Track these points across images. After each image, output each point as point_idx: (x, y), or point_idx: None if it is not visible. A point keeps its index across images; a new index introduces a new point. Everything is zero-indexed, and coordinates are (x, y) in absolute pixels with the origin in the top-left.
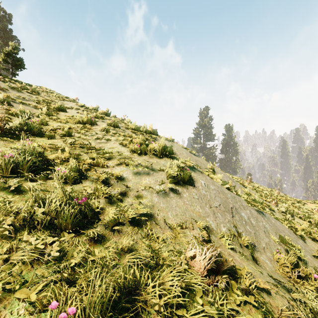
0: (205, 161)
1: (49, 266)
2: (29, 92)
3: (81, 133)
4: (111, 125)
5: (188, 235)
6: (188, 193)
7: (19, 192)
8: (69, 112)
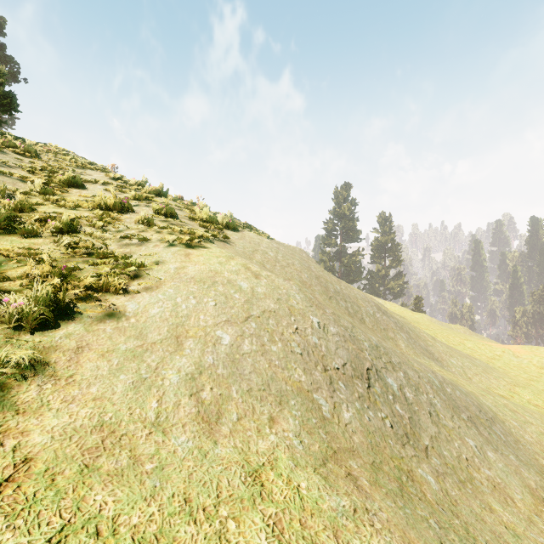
0: (335, 277)
1: None
2: (18, 152)
3: (97, 227)
4: (161, 212)
5: (264, 436)
6: (282, 343)
7: None
8: (89, 189)
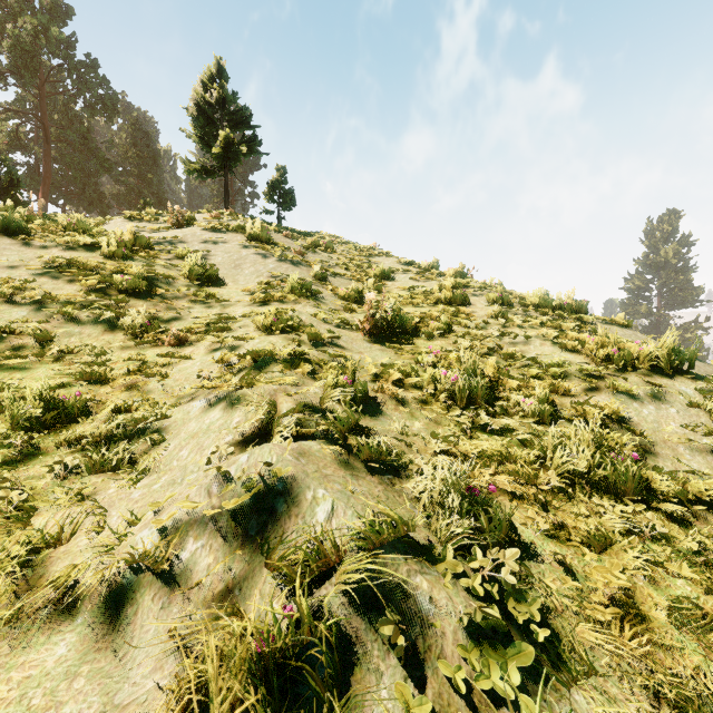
0: None
1: (655, 544)
2: (322, 249)
3: (464, 325)
4: (498, 303)
5: None
6: None
7: (496, 434)
8: (397, 280)
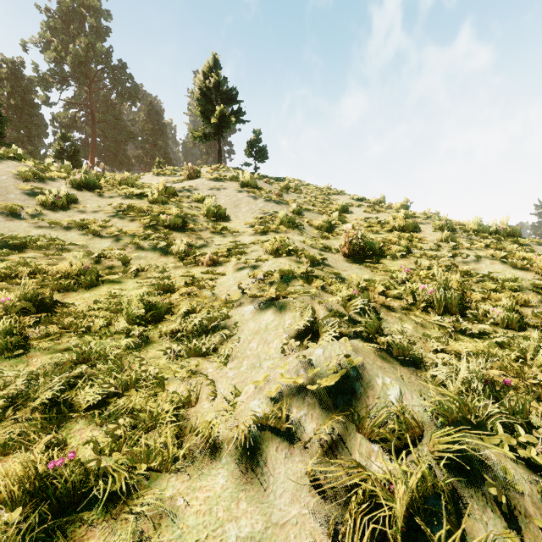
0: None
1: None
2: (292, 191)
3: (420, 248)
4: (444, 229)
5: None
6: None
7: (473, 337)
8: (353, 213)
